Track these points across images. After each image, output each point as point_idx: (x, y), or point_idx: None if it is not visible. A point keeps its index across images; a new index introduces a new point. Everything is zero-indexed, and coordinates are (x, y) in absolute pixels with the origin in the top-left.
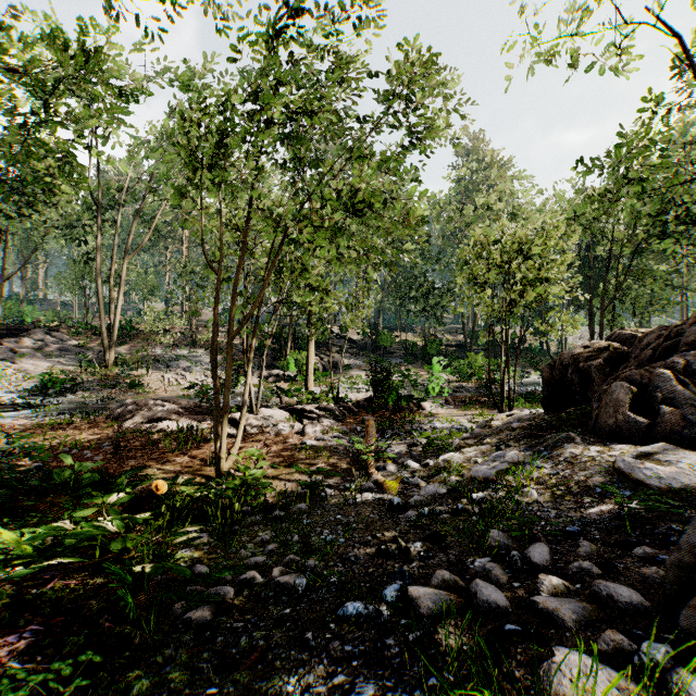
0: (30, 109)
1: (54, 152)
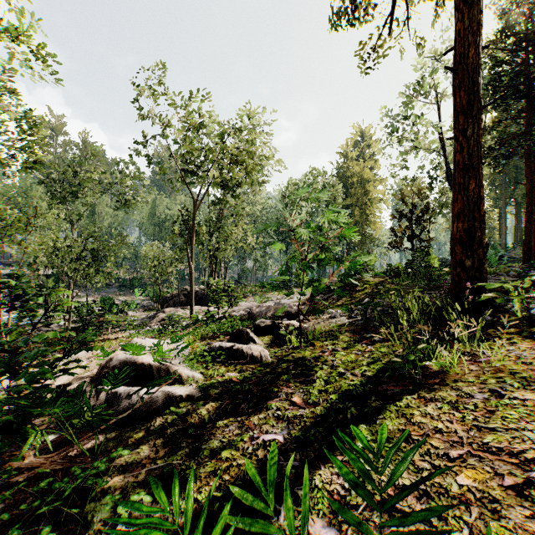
0: None
1: None
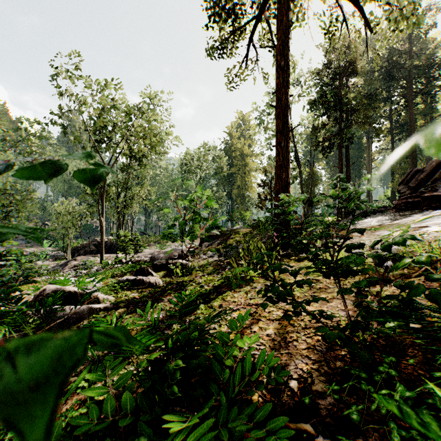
0: None
1: None
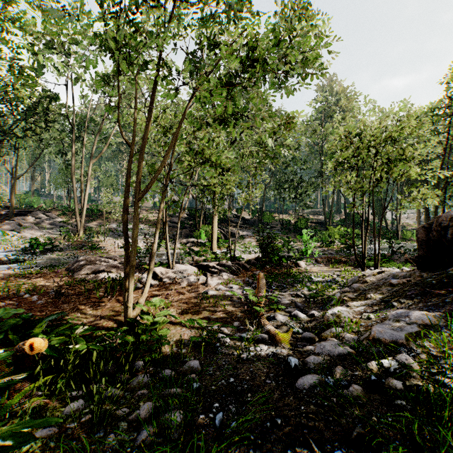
0: (28, 62)
1: (44, 91)
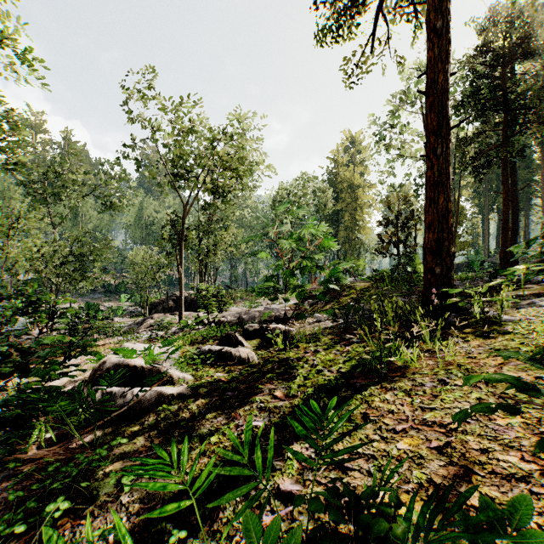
0: None
1: None
